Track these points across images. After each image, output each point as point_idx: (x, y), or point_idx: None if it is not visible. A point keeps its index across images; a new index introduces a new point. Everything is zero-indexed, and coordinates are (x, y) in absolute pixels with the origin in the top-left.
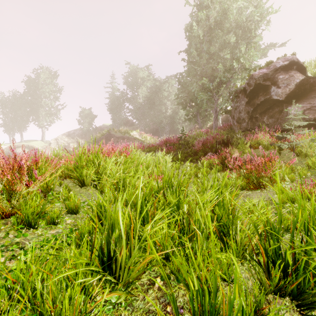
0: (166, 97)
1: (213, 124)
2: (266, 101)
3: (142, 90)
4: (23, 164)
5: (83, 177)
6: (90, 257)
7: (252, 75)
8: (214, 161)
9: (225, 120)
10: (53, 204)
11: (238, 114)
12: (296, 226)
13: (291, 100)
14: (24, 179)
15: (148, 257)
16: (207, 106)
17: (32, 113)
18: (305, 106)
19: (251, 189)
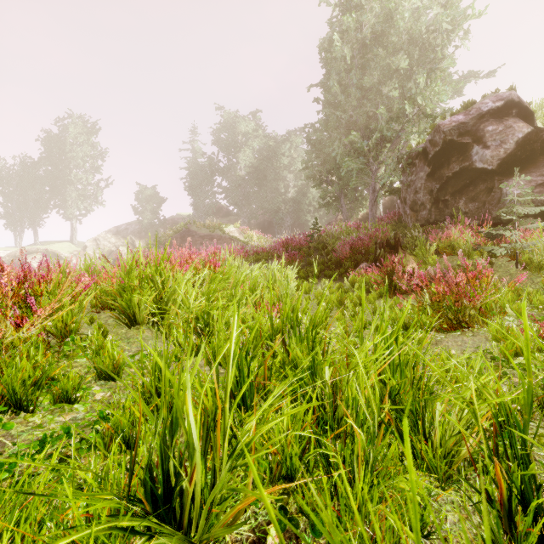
0: (287, 166)
1: (367, 214)
2: (464, 173)
3: (245, 155)
4: (8, 284)
5: (133, 309)
6: (127, 486)
7: (438, 126)
8: (372, 277)
9: (389, 206)
10: (73, 360)
11: (413, 196)
12: (541, 407)
13: (507, 170)
14: (8, 316)
15: (250, 497)
16: (358, 181)
17: (54, 194)
18: (534, 180)
19: (443, 329)
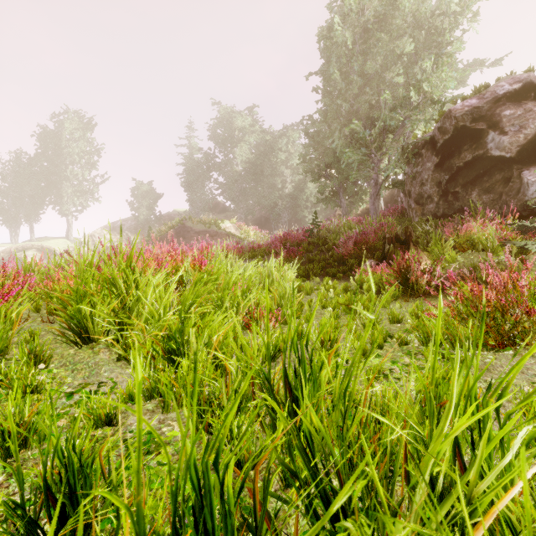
0: (284, 161)
1: (367, 209)
2: (477, 162)
3: (242, 150)
4: None
5: (84, 323)
6: None
7: (449, 112)
8: (384, 277)
9: (389, 201)
10: None
11: (418, 188)
12: None
13: (527, 157)
14: None
15: None
16: (358, 175)
17: (50, 190)
18: None
19: (487, 346)
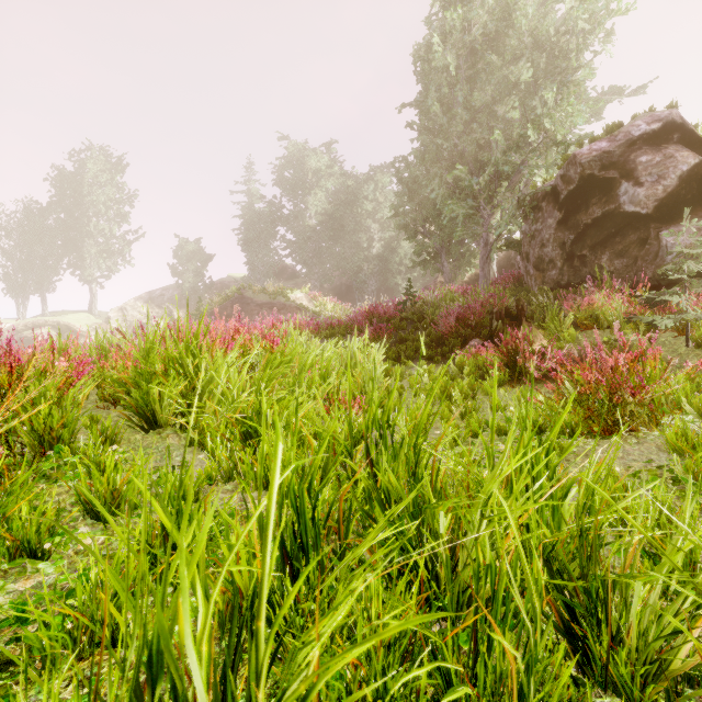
0: (370, 213)
1: (476, 275)
2: (608, 219)
3: (317, 199)
4: None
5: (152, 405)
6: None
7: (573, 157)
8: (488, 359)
9: (505, 265)
10: (56, 483)
11: (538, 250)
12: None
13: (667, 214)
14: None
15: None
16: (465, 232)
17: (67, 250)
18: None
19: (593, 434)
